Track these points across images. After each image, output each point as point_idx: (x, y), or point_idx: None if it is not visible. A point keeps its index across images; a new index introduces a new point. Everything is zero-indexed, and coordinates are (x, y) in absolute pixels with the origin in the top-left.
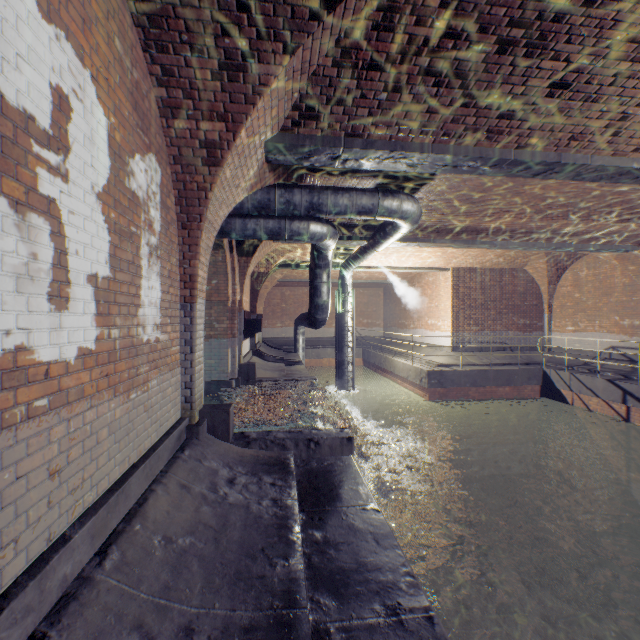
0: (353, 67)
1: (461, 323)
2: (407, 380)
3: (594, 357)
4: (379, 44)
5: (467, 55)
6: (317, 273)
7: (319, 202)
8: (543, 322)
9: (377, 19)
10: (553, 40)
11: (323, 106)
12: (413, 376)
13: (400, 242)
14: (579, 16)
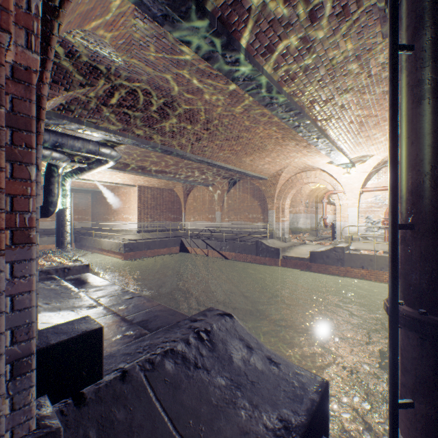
0: (96, 102)
1: (143, 217)
2: (111, 251)
3: (200, 232)
4: (108, 100)
5: (141, 113)
6: (52, 181)
7: (63, 142)
8: (182, 217)
9: (108, 94)
10: (168, 119)
11: (78, 109)
12: (115, 248)
13: (109, 168)
14: (174, 116)
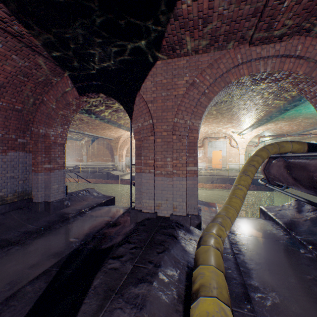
0: None
1: None
2: None
3: (72, 168)
4: None
5: None
6: None
7: None
8: None
9: None
10: None
11: None
12: None
13: None
14: None
